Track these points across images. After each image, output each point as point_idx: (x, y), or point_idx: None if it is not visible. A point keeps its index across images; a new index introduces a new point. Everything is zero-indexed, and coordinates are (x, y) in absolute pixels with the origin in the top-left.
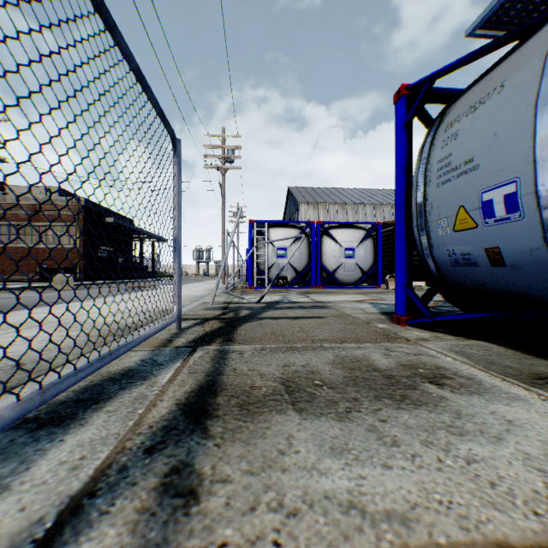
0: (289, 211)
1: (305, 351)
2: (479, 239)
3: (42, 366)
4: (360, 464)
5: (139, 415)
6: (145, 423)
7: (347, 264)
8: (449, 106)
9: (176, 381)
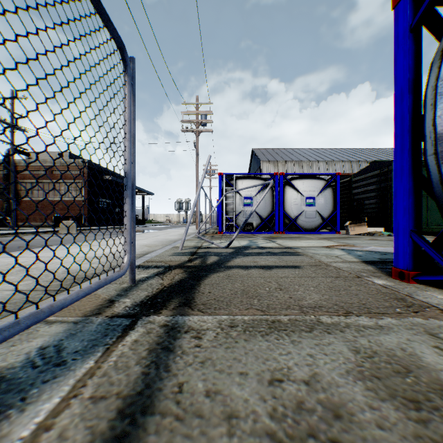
0: (253, 169)
1: (297, 333)
2: None
3: None
4: None
5: None
6: None
7: (308, 211)
8: None
9: (48, 436)
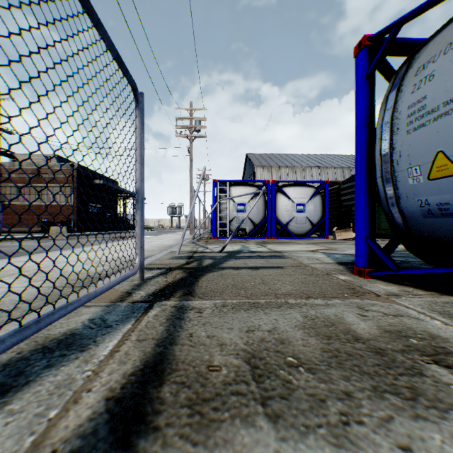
0: (247, 174)
1: (269, 309)
2: None
3: None
4: None
5: (48, 423)
6: (48, 442)
7: (298, 217)
8: (418, 51)
9: (119, 354)
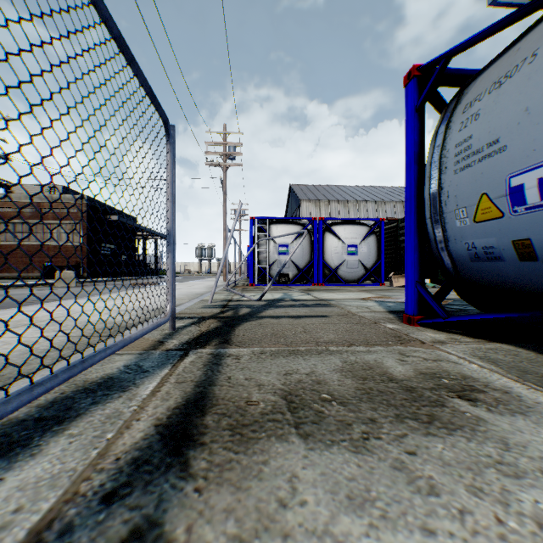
0: (291, 209)
1: (309, 355)
2: (505, 230)
3: (13, 373)
4: (390, 526)
5: (107, 441)
6: (111, 453)
7: (349, 261)
8: (467, 86)
9: (160, 393)
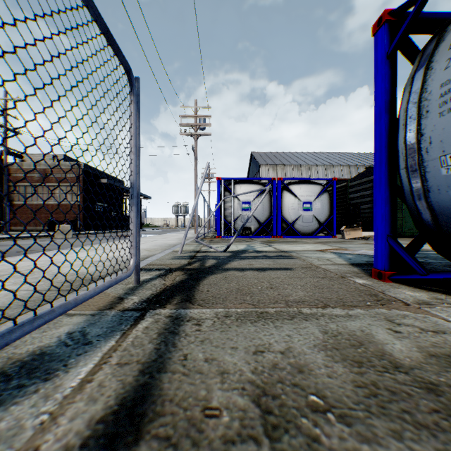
0: (252, 173)
1: (280, 321)
2: None
3: None
4: None
5: None
6: None
7: (305, 216)
8: (450, 22)
9: (91, 385)
